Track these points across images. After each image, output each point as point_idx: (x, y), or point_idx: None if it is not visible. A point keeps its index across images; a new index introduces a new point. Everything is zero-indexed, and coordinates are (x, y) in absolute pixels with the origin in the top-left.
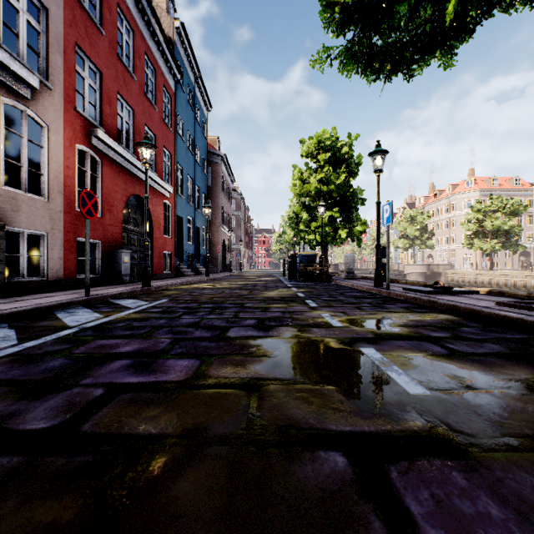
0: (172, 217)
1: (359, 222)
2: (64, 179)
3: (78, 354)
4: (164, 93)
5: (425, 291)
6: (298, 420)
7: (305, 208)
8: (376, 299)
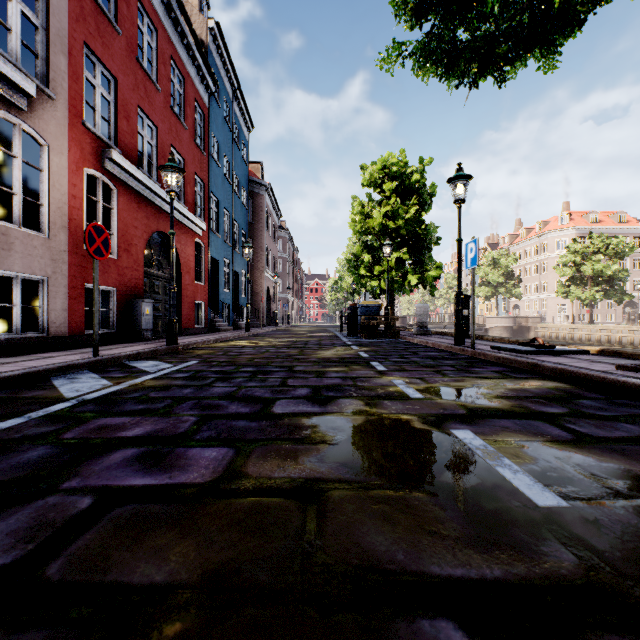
0: (205, 259)
1: (432, 265)
2: (69, 211)
3: (68, 439)
4: (195, 108)
5: (521, 351)
6: (380, 554)
7: (367, 248)
8: (459, 361)
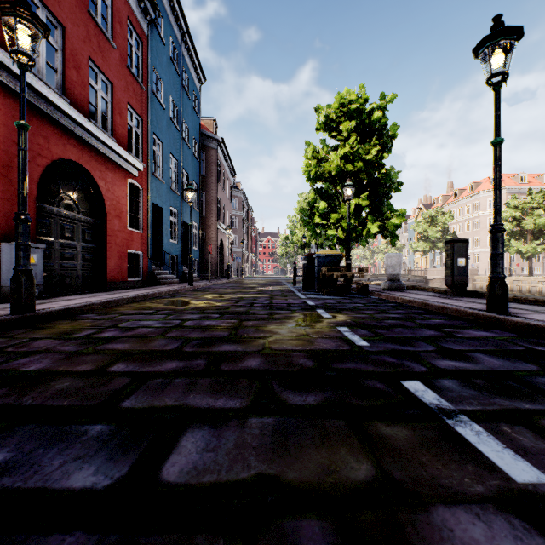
0: (143, 204)
1: (394, 212)
2: None
3: None
4: (131, 33)
5: None
6: None
7: (322, 196)
8: None
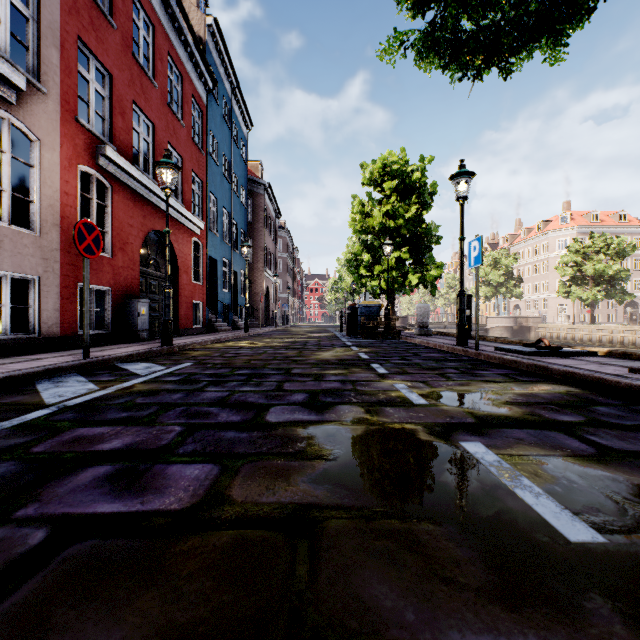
0: (203, 258)
1: (433, 265)
2: (62, 209)
3: (37, 453)
4: (193, 106)
5: (527, 352)
6: (385, 613)
7: (367, 247)
8: (463, 363)
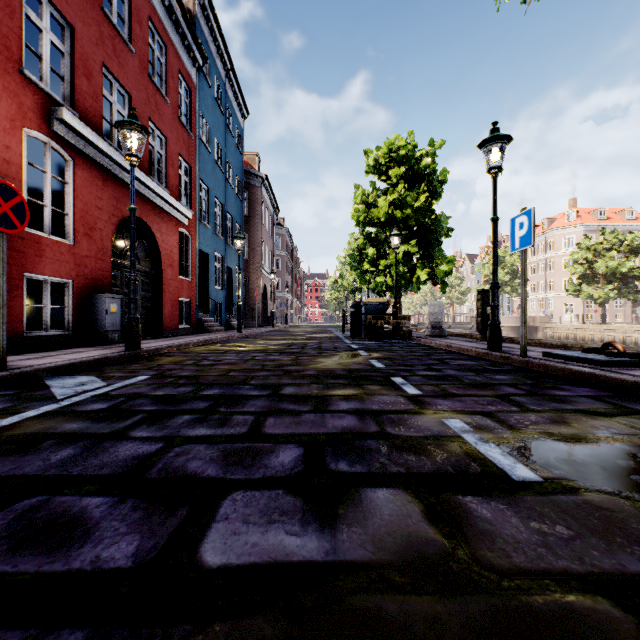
0: (192, 252)
1: (444, 259)
2: None
3: None
4: (181, 83)
5: (600, 361)
6: None
7: (371, 241)
8: (515, 376)
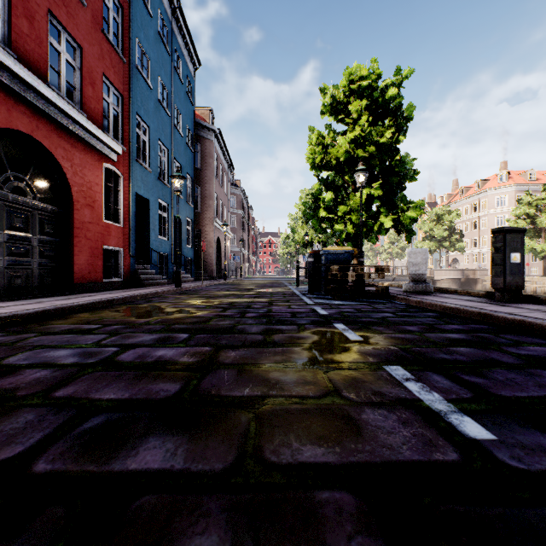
0: (124, 194)
1: (411, 204)
2: None
3: None
4: None
5: None
6: None
7: (328, 187)
8: None
